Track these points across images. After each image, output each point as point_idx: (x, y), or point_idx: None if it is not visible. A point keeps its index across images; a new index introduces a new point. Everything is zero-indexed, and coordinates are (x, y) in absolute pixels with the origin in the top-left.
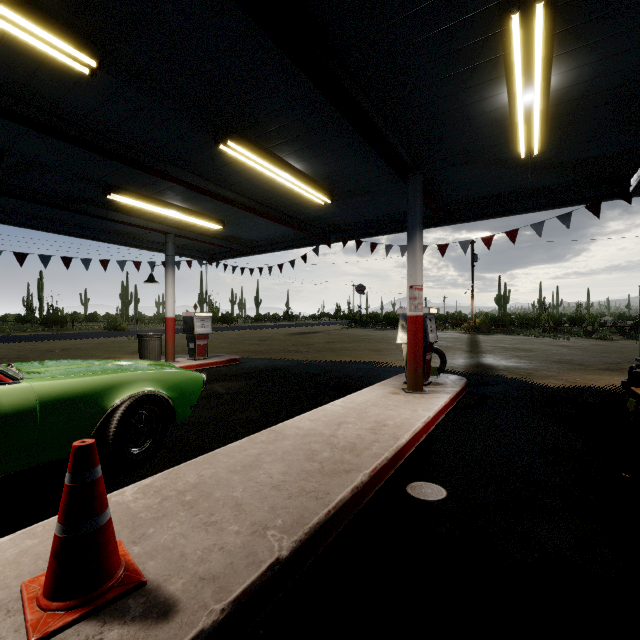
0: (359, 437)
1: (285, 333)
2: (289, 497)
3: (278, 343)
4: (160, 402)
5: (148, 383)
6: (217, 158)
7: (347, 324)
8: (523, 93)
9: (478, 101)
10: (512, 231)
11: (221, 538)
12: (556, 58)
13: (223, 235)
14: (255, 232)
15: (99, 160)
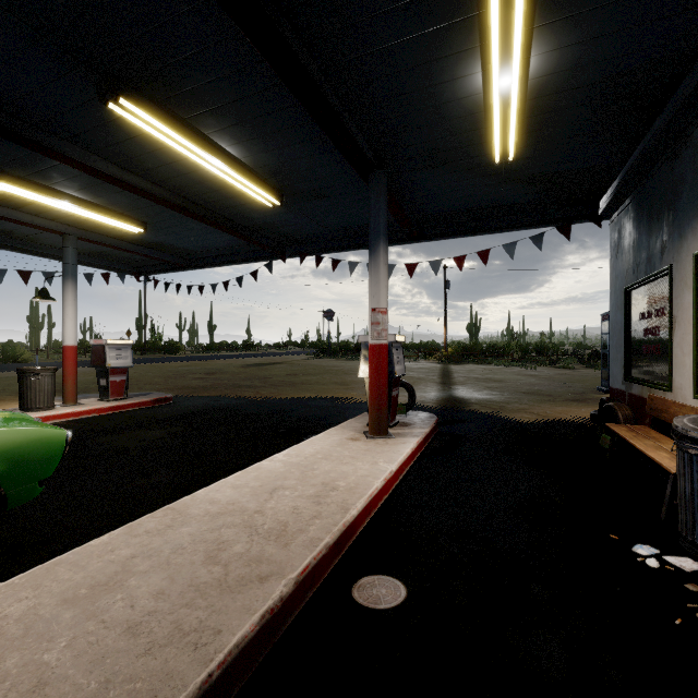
0: (295, 511)
1: (240, 364)
2: (147, 651)
3: (229, 377)
4: None
5: None
6: (114, 127)
7: (314, 354)
8: (500, 74)
9: (449, 81)
10: (485, 251)
11: None
12: (537, 31)
13: (148, 242)
14: (191, 240)
15: None
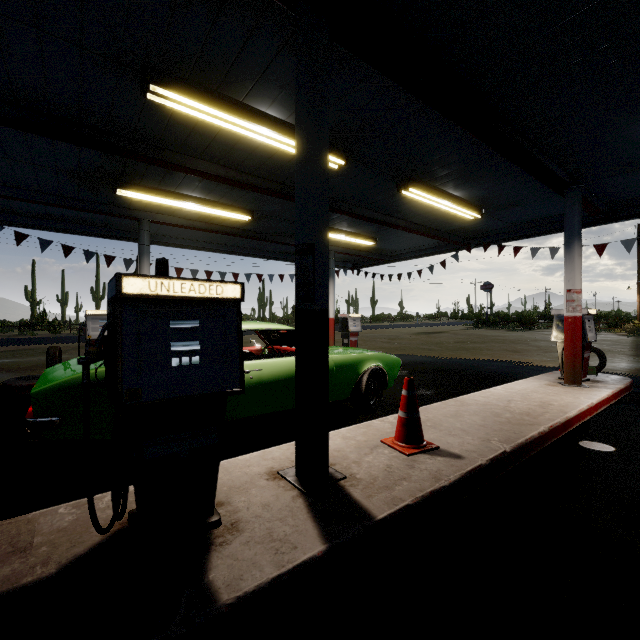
0: (530, 409)
1: (410, 333)
2: (495, 431)
3: (407, 342)
4: (380, 374)
5: (376, 361)
6: (391, 197)
7: (472, 324)
8: None
9: None
10: None
11: (464, 440)
12: None
13: (370, 248)
14: (399, 244)
15: None
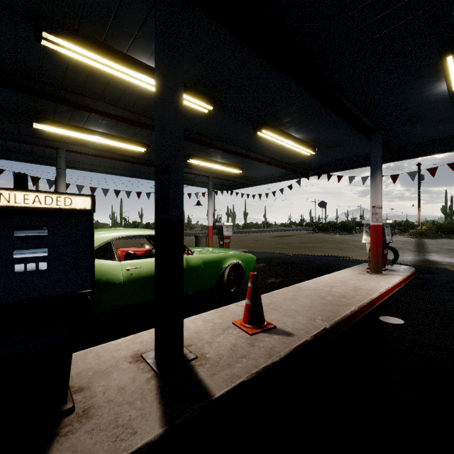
0: (346, 292)
1: (269, 236)
2: (319, 311)
3: (267, 242)
4: (239, 268)
5: (236, 258)
6: (251, 137)
7: (312, 230)
8: None
9: (424, 91)
10: (453, 163)
11: (296, 320)
12: None
13: (239, 175)
14: (259, 172)
15: (189, 144)
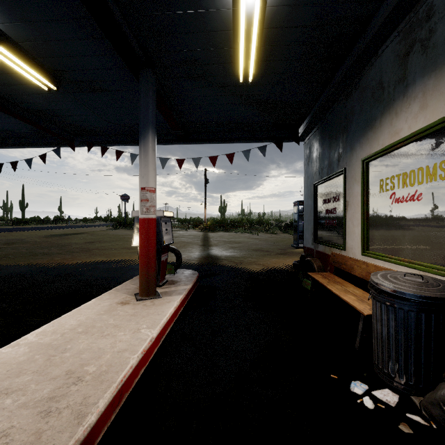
0: (0, 442)
1: (44, 235)
2: None
3: (28, 246)
4: None
5: None
6: None
7: (113, 226)
8: None
9: None
10: (231, 154)
11: None
12: None
13: None
14: None
15: None
